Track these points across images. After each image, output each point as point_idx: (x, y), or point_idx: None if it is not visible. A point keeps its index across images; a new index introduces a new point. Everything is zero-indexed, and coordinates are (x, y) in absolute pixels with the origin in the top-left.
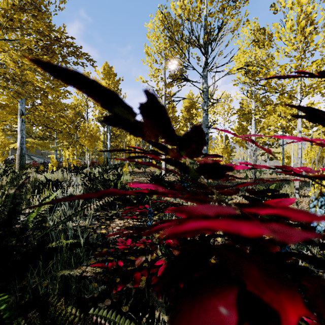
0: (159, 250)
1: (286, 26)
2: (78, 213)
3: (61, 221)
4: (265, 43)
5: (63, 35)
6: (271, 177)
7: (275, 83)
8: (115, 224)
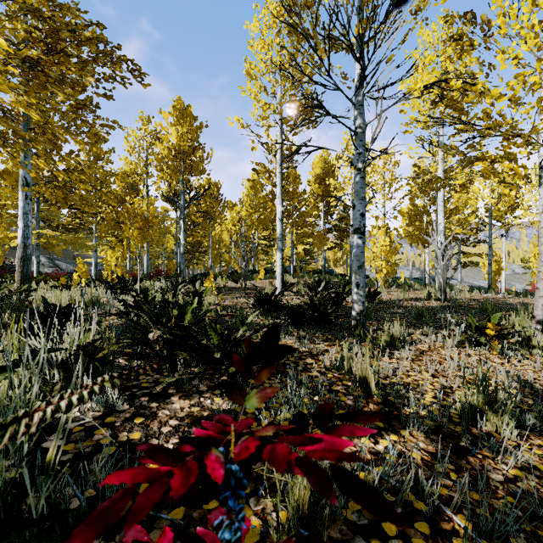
0: (271, 504)
1: None
2: None
3: None
4: (475, 41)
5: (79, 17)
6: (472, 297)
7: (500, 114)
8: (169, 411)
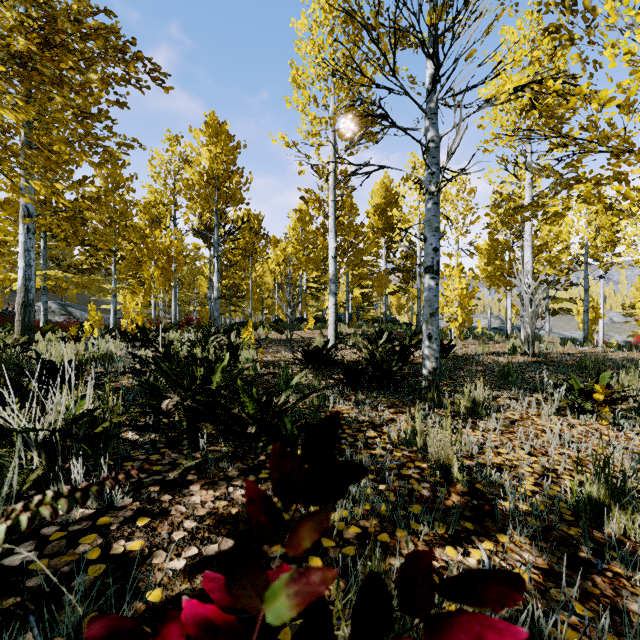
0: None
1: None
2: None
3: None
4: (576, 34)
5: (82, 1)
6: (565, 351)
7: (610, 123)
8: (186, 506)
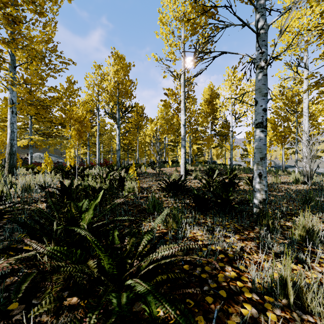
0: None
1: None
2: None
3: None
4: None
5: None
6: None
7: None
8: None
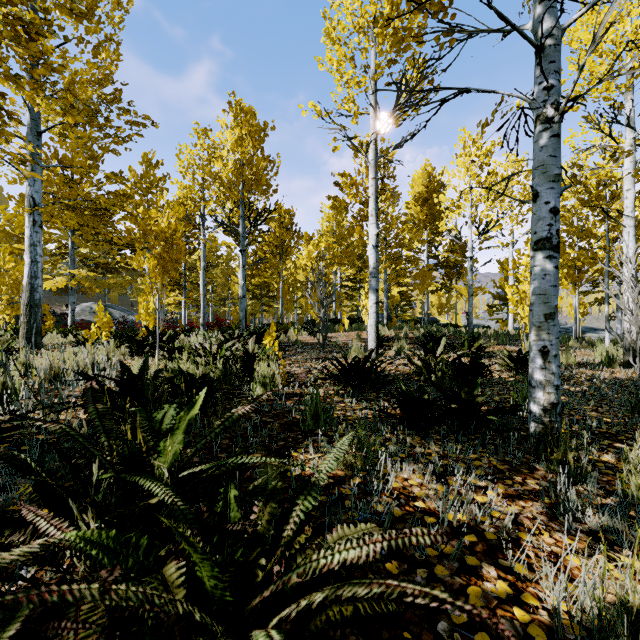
0: None
1: None
2: None
3: None
4: None
5: None
6: None
7: None
8: None
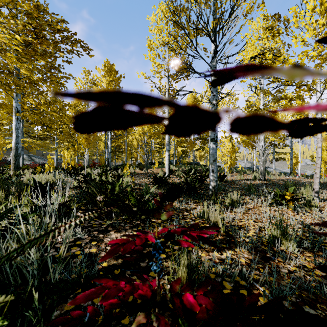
0: (167, 281)
1: (307, 7)
2: (37, 242)
3: (7, 256)
4: (280, 30)
5: (54, 17)
6: (280, 178)
7: None
8: (110, 238)
